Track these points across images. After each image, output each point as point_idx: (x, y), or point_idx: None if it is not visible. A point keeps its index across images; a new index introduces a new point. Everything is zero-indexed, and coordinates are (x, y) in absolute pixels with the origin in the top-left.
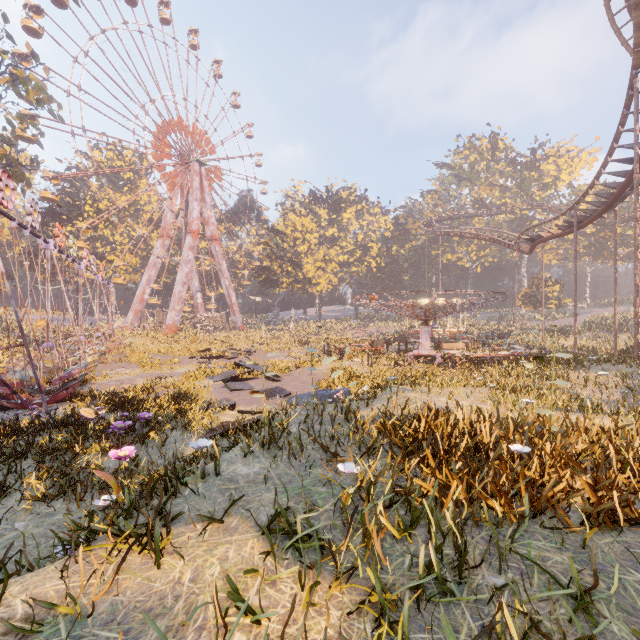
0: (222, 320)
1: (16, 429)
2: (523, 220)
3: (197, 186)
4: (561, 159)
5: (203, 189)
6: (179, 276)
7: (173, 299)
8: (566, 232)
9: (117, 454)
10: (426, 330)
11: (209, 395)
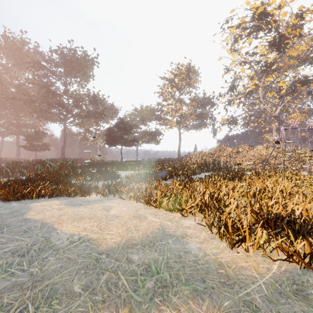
0: None
1: None
2: None
3: None
4: None
5: None
6: None
7: None
8: None
9: None
10: None
11: None
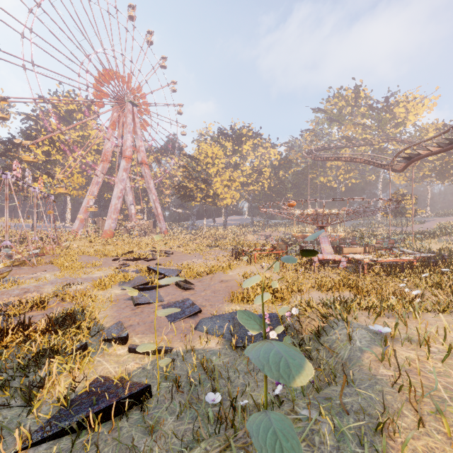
0: (150, 226)
1: None
2: (381, 150)
3: (130, 121)
4: (410, 104)
5: (135, 124)
6: (115, 191)
7: (110, 210)
8: (446, 149)
9: None
10: (324, 235)
11: (107, 312)
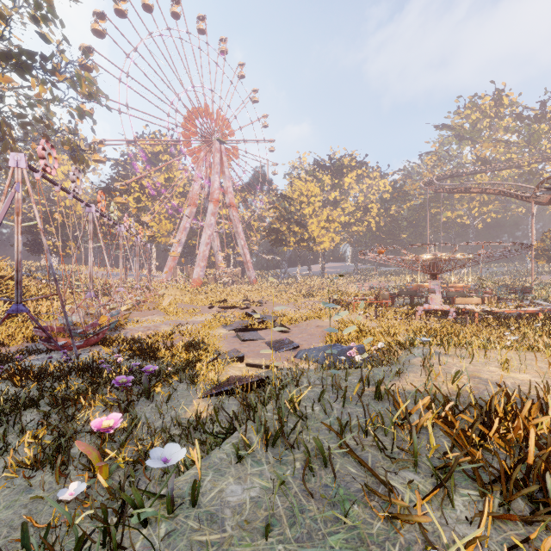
0: (238, 275)
1: (41, 374)
2: (532, 174)
3: (218, 161)
4: None
5: (223, 163)
6: (203, 238)
7: (198, 257)
8: None
9: (101, 423)
10: (435, 284)
11: (221, 344)
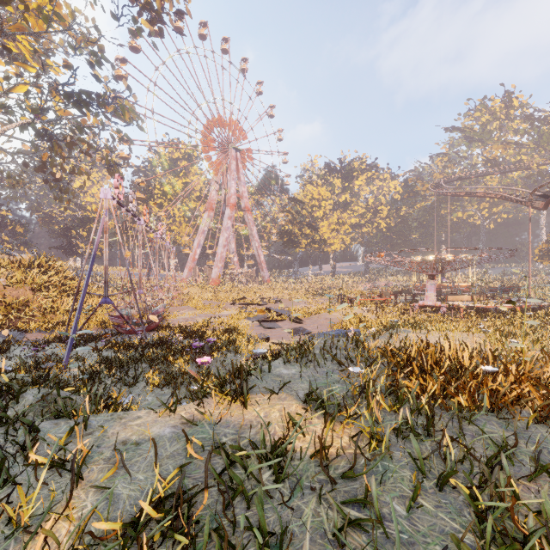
0: (253, 275)
1: (132, 345)
2: (541, 175)
3: (234, 168)
4: None
5: (238, 170)
6: (221, 240)
7: (216, 258)
8: None
9: (201, 361)
10: (432, 283)
11: (249, 331)
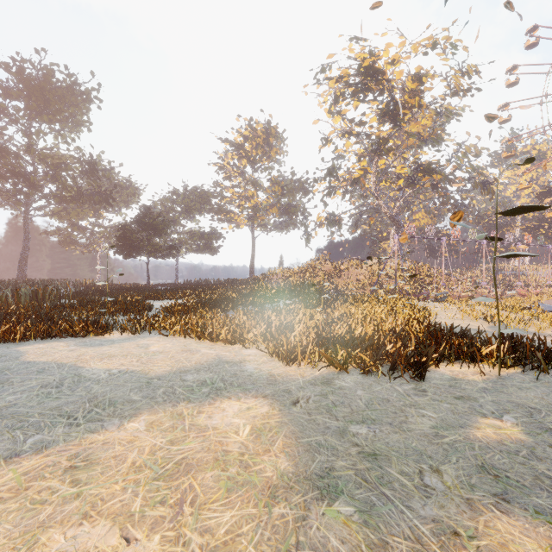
0: None
1: None
2: None
3: None
4: None
5: None
6: None
7: None
8: None
9: None
10: None
11: None
